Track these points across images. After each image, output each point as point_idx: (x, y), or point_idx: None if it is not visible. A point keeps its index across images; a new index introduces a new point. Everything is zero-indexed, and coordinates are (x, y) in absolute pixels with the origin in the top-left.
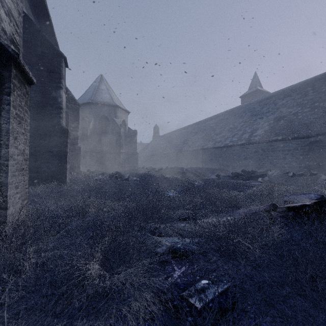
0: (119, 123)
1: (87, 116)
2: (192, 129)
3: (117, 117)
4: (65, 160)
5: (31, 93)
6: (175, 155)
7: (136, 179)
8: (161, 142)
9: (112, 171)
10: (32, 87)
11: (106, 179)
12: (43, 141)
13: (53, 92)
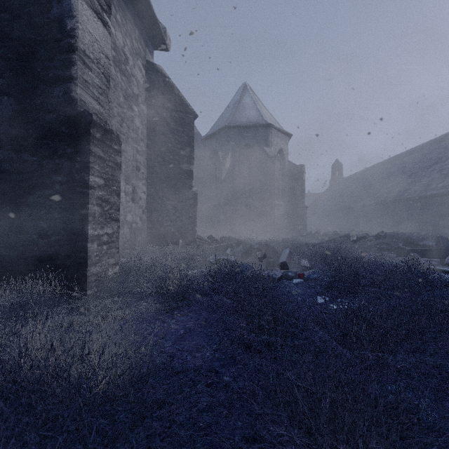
0: (272, 153)
1: (222, 150)
2: (425, 154)
3: (269, 145)
4: (84, 210)
5: (3, 21)
6: (385, 208)
7: (308, 263)
8: (347, 187)
9: (260, 238)
10: (7, 2)
11: (218, 270)
12: (28, 156)
13: (53, 7)
